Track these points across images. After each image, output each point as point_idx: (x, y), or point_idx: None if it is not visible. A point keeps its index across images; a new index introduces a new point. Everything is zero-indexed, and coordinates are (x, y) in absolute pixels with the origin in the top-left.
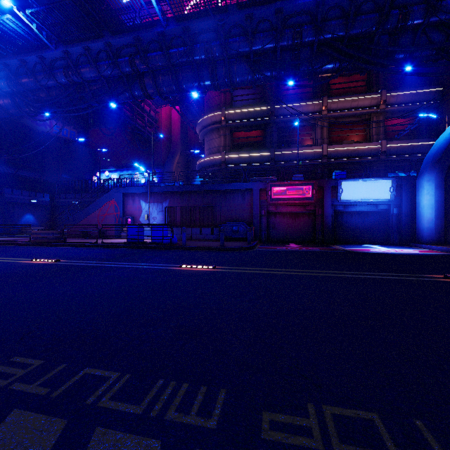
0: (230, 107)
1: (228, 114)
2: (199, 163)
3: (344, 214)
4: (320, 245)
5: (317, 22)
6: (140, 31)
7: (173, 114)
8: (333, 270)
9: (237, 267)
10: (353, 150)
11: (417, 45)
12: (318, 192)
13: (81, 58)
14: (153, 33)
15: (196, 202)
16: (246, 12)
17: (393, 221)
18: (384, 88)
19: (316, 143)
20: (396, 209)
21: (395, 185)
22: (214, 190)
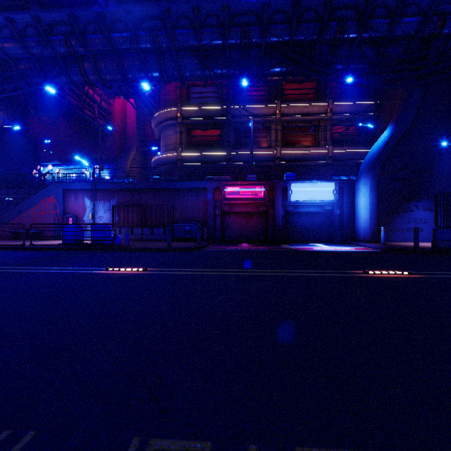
0: (186, 103)
1: (185, 111)
2: (154, 160)
3: (294, 215)
4: (271, 244)
5: (263, 23)
6: (75, 8)
7: (128, 107)
8: (268, 269)
9: (171, 269)
10: (304, 153)
11: (353, 58)
12: (270, 192)
13: (3, 31)
14: (91, 12)
15: (147, 200)
16: (192, 3)
17: (336, 221)
18: (331, 98)
19: (271, 145)
20: (339, 210)
21: (338, 188)
22: (166, 189)
